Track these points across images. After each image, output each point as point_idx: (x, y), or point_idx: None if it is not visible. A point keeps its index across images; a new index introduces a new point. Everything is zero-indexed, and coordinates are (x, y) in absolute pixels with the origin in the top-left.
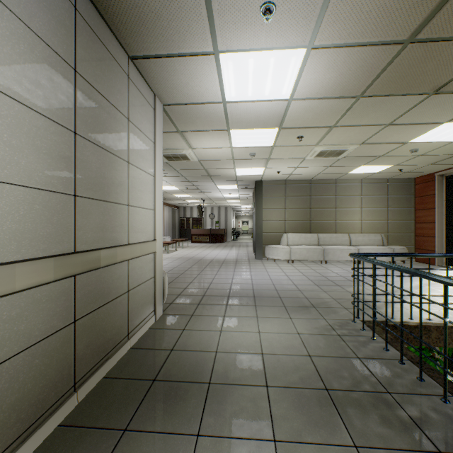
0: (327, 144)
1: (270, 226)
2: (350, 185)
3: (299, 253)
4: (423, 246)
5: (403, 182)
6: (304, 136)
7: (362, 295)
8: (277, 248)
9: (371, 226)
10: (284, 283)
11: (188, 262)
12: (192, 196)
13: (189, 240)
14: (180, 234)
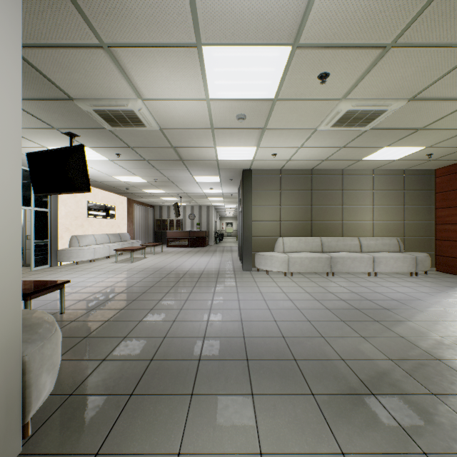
0: (359, 98)
1: (262, 227)
2: (360, 176)
3: (300, 263)
4: (448, 253)
5: (421, 175)
6: (329, 75)
7: (431, 347)
8: (272, 257)
9: (384, 227)
10: (292, 318)
11: (152, 277)
12: (166, 192)
13: (166, 244)
14: (155, 237)
